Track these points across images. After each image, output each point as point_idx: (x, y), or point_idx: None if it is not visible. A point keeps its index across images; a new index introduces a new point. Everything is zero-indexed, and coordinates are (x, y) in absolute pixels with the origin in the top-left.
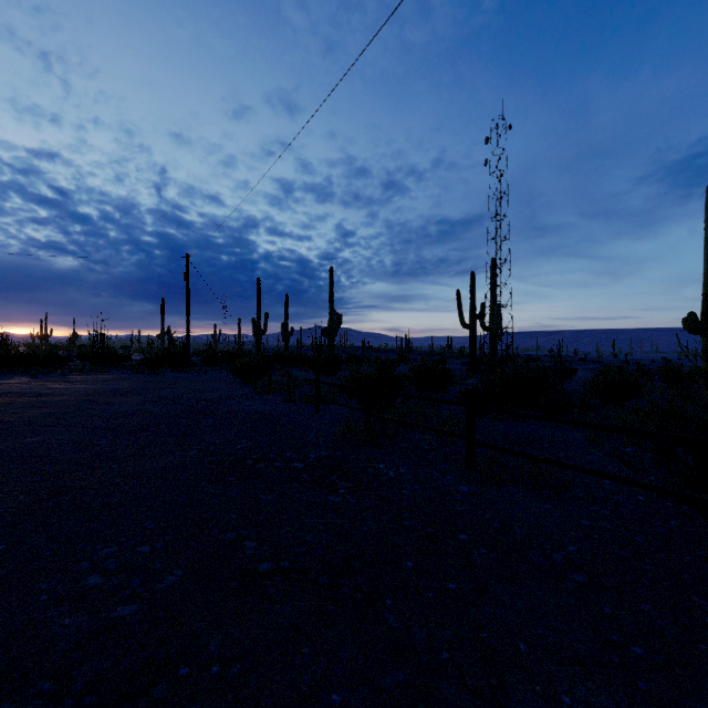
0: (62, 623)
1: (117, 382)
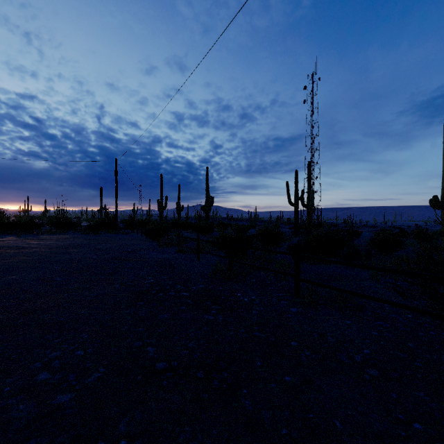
0: (18, 408)
1: (71, 239)
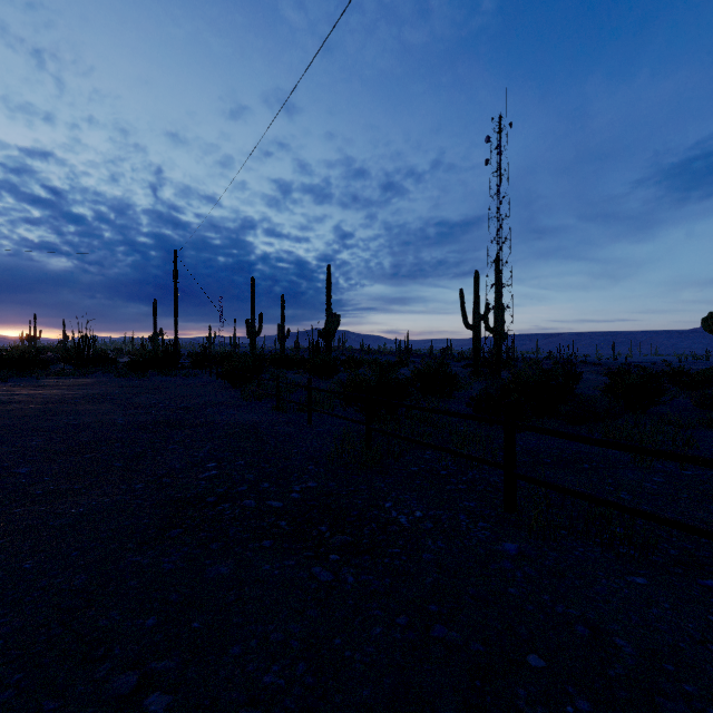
0: None
1: (94, 386)
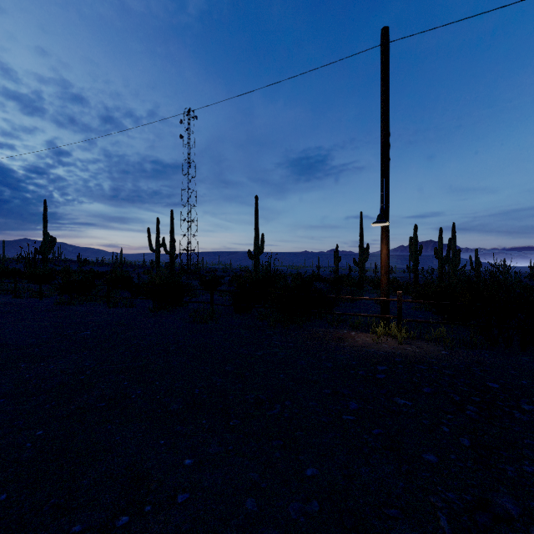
0: None
1: None
